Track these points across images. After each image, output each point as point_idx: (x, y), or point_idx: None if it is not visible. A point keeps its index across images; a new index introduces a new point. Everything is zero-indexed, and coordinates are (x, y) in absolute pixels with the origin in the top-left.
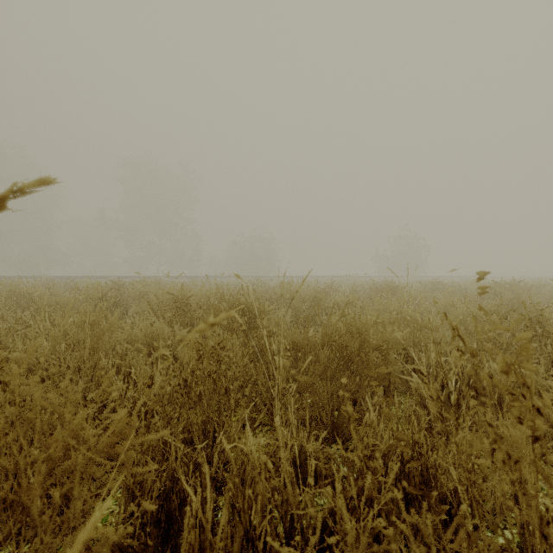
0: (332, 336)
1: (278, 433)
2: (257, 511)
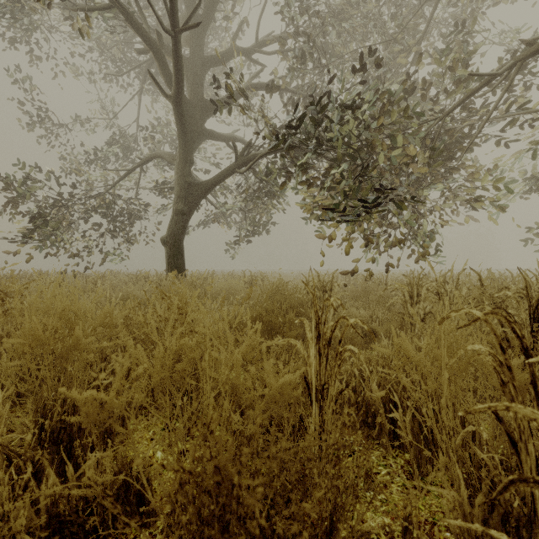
0: None
1: None
2: None
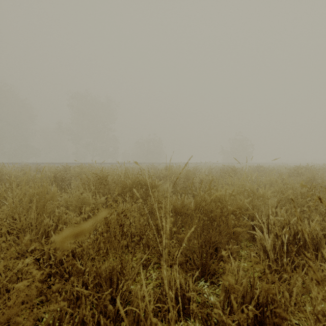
0: (201, 204)
1: (164, 281)
2: None
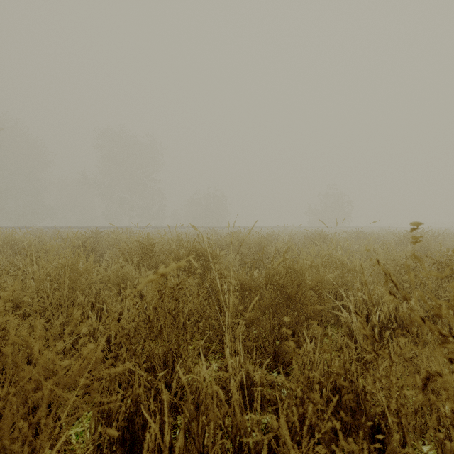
0: (274, 278)
1: (228, 362)
2: (209, 436)
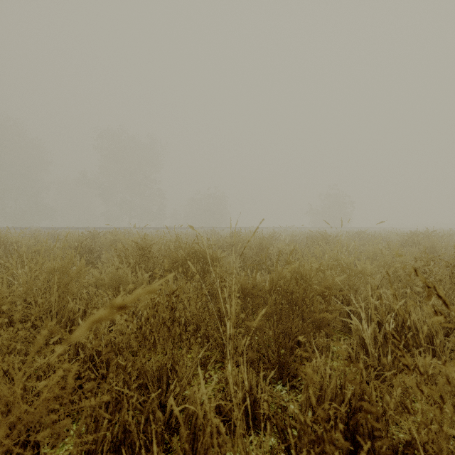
0: (278, 282)
1: (229, 381)
2: None
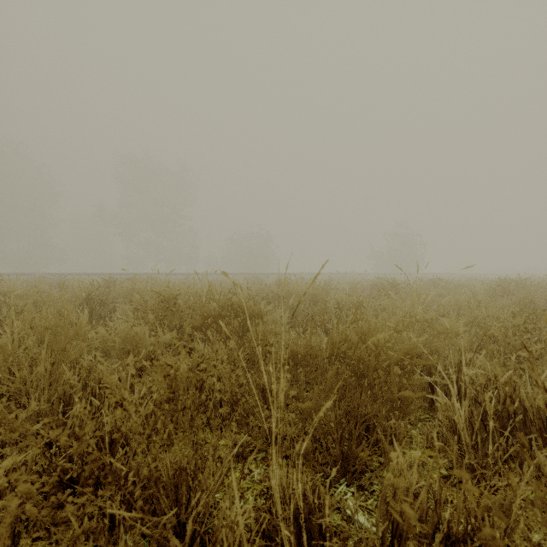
0: (341, 348)
1: (275, 495)
2: None
